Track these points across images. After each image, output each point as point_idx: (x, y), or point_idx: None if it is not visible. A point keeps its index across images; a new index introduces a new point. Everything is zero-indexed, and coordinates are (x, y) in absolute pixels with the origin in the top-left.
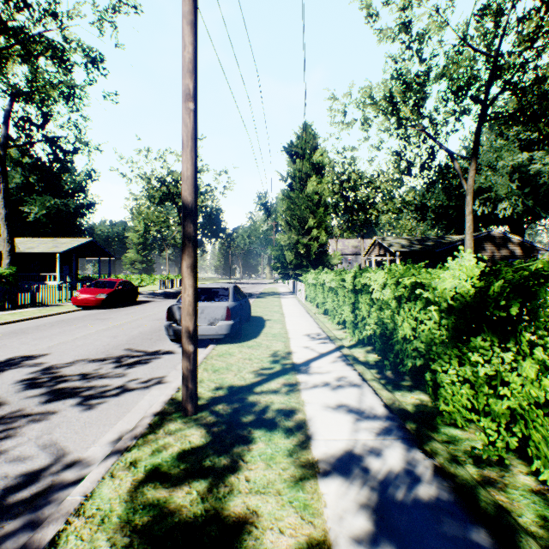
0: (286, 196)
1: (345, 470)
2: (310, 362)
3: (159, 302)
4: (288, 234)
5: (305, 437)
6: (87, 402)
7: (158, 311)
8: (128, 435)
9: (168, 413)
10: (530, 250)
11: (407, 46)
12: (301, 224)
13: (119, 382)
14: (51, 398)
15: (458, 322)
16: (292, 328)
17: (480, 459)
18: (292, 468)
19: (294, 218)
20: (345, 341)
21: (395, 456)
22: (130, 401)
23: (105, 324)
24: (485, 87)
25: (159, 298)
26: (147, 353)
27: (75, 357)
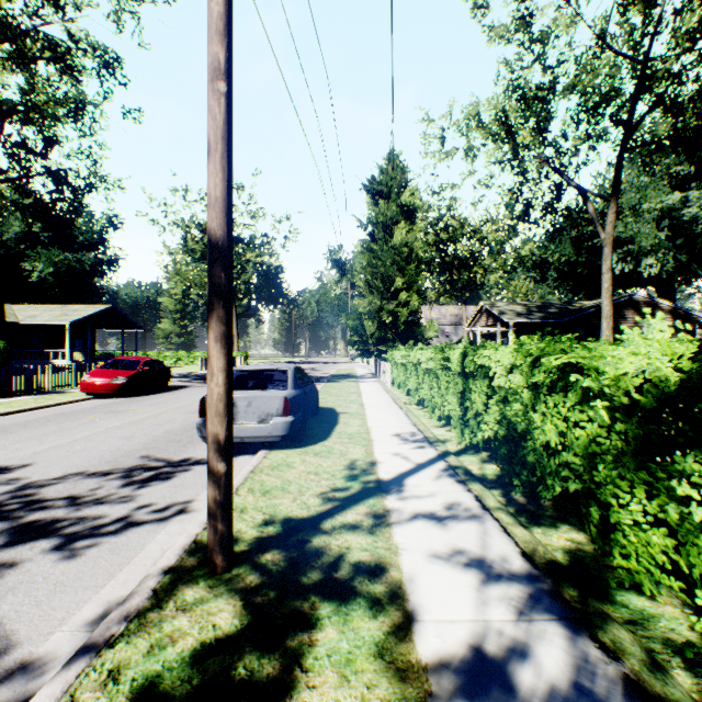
0: (367, 249)
1: (475, 688)
2: (404, 478)
3: (199, 388)
4: (369, 298)
5: (403, 617)
6: (68, 546)
7: (194, 401)
8: (115, 612)
9: (186, 568)
10: (685, 319)
11: (526, 48)
12: (386, 285)
13: (123, 510)
14: (15, 539)
15: (647, 427)
16: (376, 426)
17: (694, 658)
18: (385, 685)
19: (377, 277)
20: (449, 445)
21: (556, 657)
22: (134, 544)
23: (120, 419)
24: (629, 104)
25: (198, 382)
26: (170, 463)
27: (68, 469)
